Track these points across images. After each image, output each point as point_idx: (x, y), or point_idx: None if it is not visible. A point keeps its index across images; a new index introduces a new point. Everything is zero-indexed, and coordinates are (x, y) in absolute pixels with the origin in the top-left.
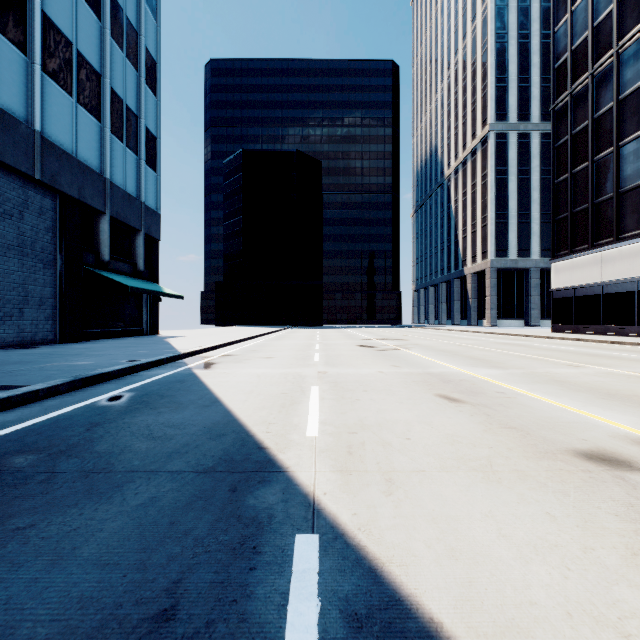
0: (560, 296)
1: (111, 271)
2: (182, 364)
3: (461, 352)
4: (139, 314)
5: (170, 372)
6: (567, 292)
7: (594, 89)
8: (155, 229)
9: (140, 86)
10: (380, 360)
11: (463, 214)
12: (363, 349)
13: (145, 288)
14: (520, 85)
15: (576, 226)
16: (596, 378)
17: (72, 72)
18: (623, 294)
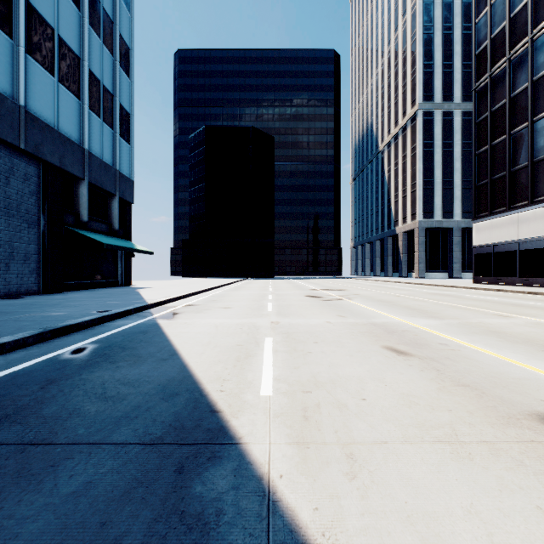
0: (481, 252)
1: (89, 230)
2: (148, 314)
3: (398, 302)
4: (115, 268)
5: (136, 322)
6: (487, 248)
7: (511, 72)
8: (129, 194)
9: (115, 69)
10: (327, 310)
11: (395, 181)
12: (311, 299)
13: (119, 245)
14: (444, 70)
15: (495, 191)
16: (528, 329)
17: (54, 55)
18: (537, 250)
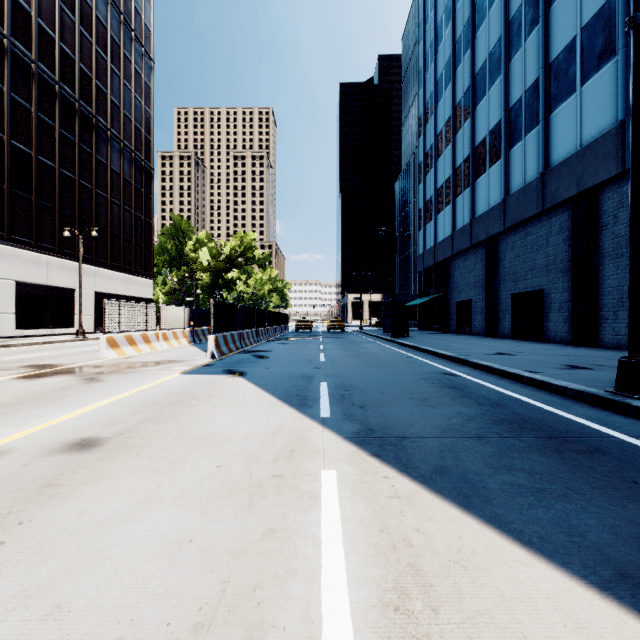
0: None
1: None
2: None
3: None
4: None
5: None
6: None
7: None
8: None
9: None
10: None
11: None
12: None
13: None
14: None
15: None
16: None
17: None
18: None
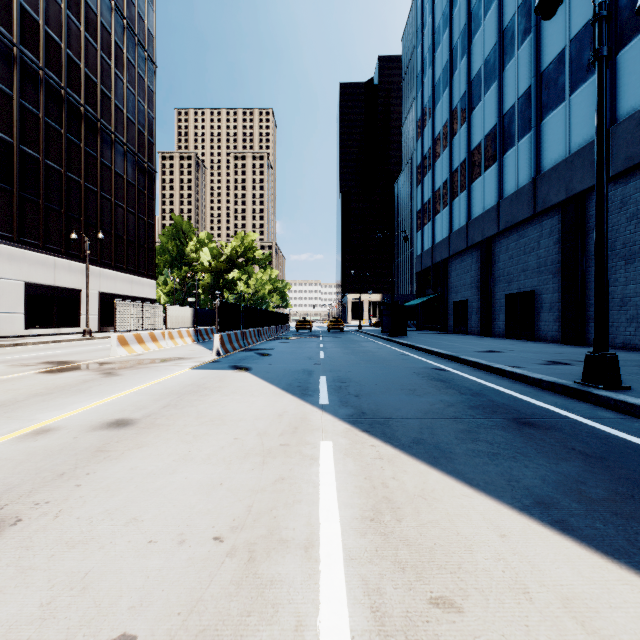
0: None
1: None
2: None
3: None
4: None
5: None
6: None
7: None
8: None
9: None
10: None
11: None
12: None
13: None
14: None
15: None
16: None
17: None
18: None
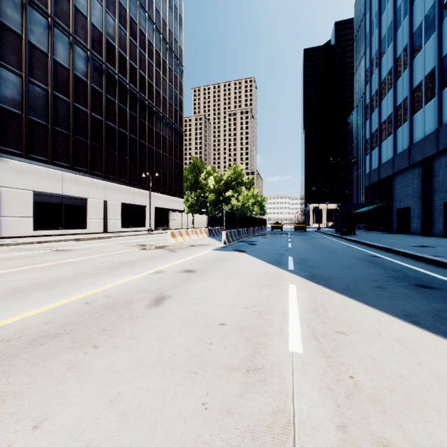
0: None
1: None
2: None
3: None
4: None
5: None
6: None
7: None
8: None
9: None
10: None
11: None
12: None
13: None
14: None
15: None
16: None
17: None
18: None
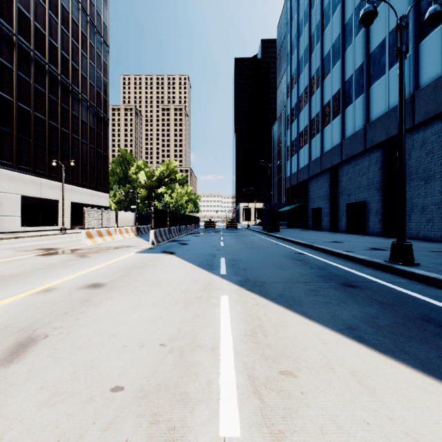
0: None
1: None
2: None
3: None
4: None
5: None
6: None
7: None
8: None
9: None
10: None
11: None
12: None
13: None
14: None
15: None
16: None
17: None
18: None
